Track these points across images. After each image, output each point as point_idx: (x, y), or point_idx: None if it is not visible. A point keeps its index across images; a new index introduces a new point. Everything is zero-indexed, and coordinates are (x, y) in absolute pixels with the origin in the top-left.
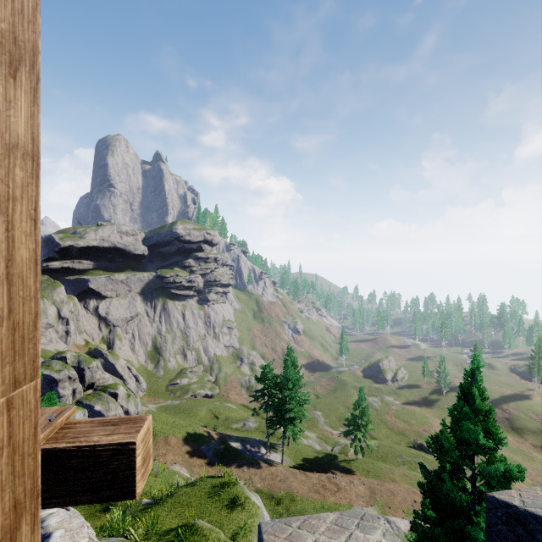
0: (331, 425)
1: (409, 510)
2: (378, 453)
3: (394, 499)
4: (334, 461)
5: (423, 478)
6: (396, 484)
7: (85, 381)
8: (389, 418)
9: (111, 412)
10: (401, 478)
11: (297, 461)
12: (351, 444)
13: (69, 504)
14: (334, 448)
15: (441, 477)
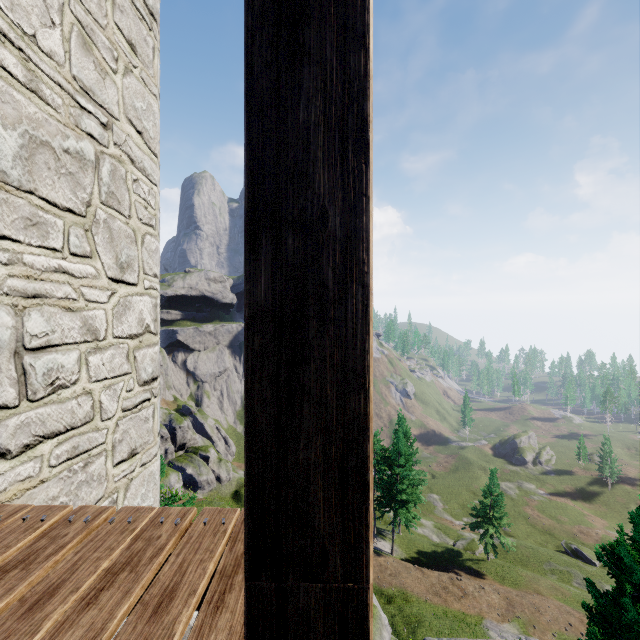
0: (452, 513)
1: (562, 634)
2: (515, 555)
3: (540, 617)
4: (457, 558)
5: (581, 594)
6: (543, 599)
7: (177, 441)
8: (531, 511)
9: (202, 477)
10: (550, 591)
11: (410, 553)
12: (480, 540)
13: None
14: (456, 542)
15: (618, 601)
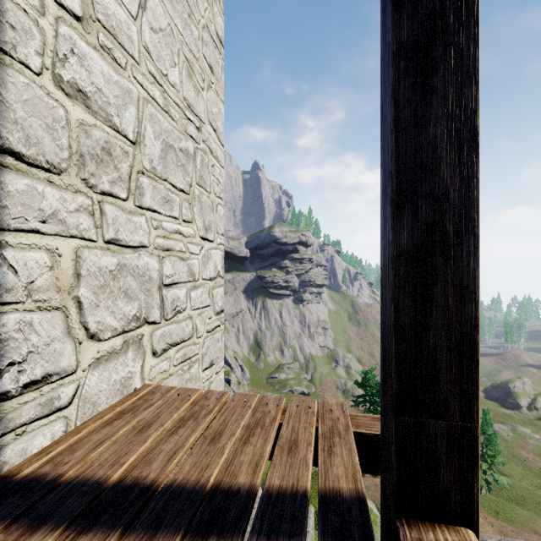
0: None
1: None
2: (509, 493)
3: None
4: None
5: None
6: (540, 538)
7: None
8: (526, 454)
9: None
10: None
11: None
12: None
13: (368, 472)
14: None
15: None
